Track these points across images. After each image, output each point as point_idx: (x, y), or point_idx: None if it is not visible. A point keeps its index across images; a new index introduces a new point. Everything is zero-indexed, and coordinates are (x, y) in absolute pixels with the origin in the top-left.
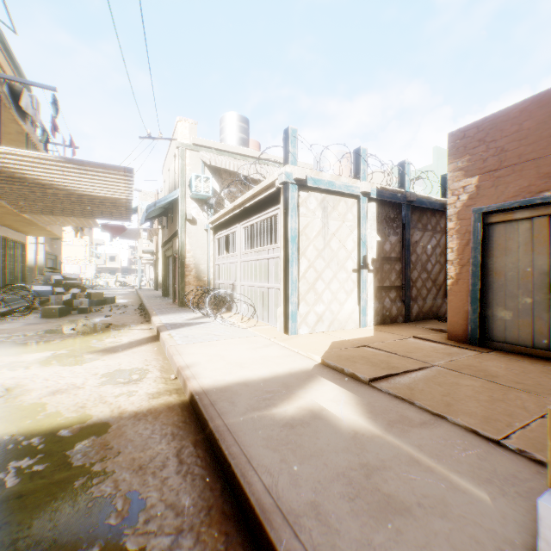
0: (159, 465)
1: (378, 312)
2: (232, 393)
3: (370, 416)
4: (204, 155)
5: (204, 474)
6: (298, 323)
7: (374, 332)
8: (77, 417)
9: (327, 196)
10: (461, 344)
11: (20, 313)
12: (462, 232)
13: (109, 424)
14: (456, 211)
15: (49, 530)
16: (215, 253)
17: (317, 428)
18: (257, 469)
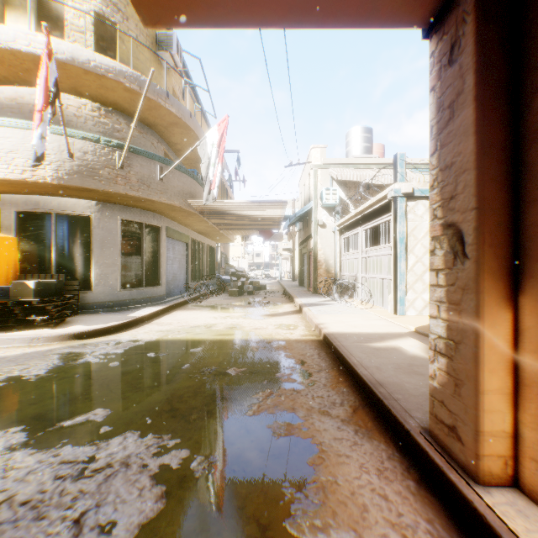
0: (310, 355)
1: None
2: (347, 336)
3: None
4: (332, 171)
5: (330, 361)
6: (405, 306)
7: None
8: (270, 337)
9: None
10: None
11: (215, 293)
12: None
13: (285, 341)
14: None
15: (274, 361)
16: (341, 250)
17: (392, 352)
18: (354, 356)
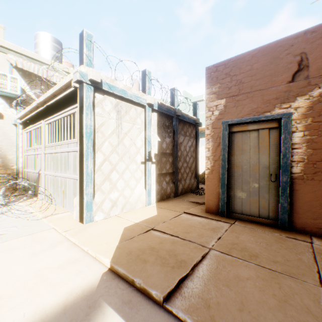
0: None
1: (158, 192)
2: None
3: None
4: (12, 57)
5: None
6: (93, 211)
7: (157, 210)
8: None
9: (121, 102)
10: (216, 217)
11: None
12: (216, 137)
13: None
14: (212, 122)
15: None
16: (24, 145)
17: None
18: None
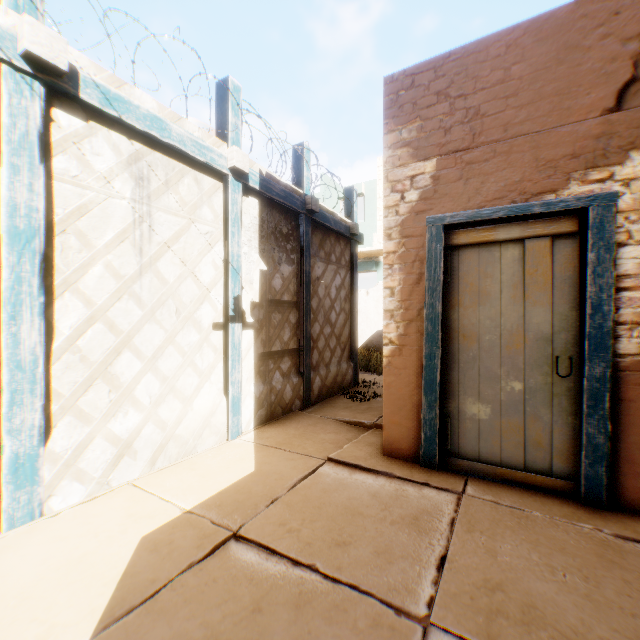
0: None
1: (262, 400)
2: None
3: None
4: None
5: None
6: (45, 482)
7: (257, 455)
8: None
9: (149, 153)
10: (413, 470)
11: None
12: (411, 260)
13: None
14: (400, 220)
15: None
16: None
17: None
18: None
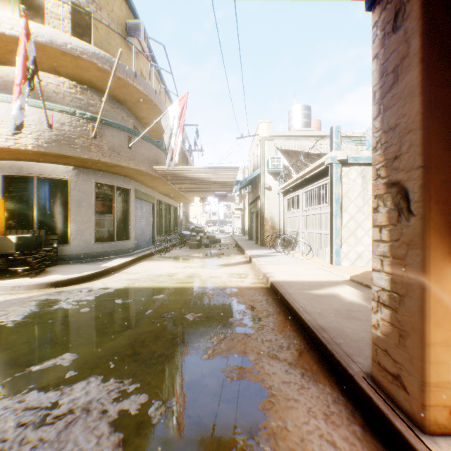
0: (259, 301)
1: None
2: (291, 284)
3: (365, 299)
4: (277, 142)
5: (277, 306)
6: (340, 257)
7: None
8: (224, 285)
9: (366, 168)
10: None
11: (177, 246)
12: None
13: (237, 289)
14: None
15: (228, 307)
16: (284, 210)
17: (331, 298)
18: (298, 303)
